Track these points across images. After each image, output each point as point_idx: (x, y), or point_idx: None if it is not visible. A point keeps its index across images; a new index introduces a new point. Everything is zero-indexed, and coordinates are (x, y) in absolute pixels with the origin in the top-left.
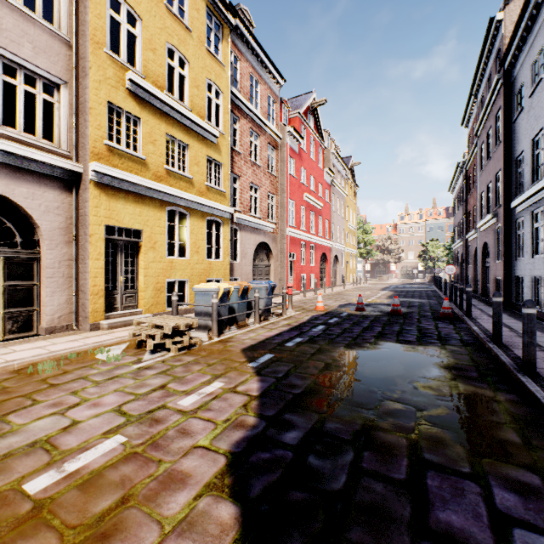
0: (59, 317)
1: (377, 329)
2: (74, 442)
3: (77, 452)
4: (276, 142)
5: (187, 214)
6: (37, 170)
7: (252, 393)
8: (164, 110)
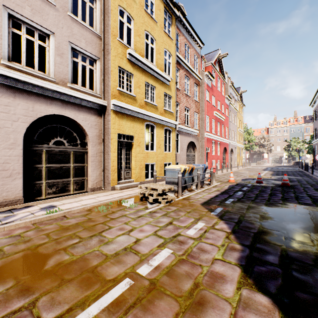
0: (96, 183)
1: (279, 195)
2: (145, 250)
3: (151, 256)
4: (198, 81)
5: (154, 126)
6: (87, 105)
7: (227, 230)
8: (144, 68)
